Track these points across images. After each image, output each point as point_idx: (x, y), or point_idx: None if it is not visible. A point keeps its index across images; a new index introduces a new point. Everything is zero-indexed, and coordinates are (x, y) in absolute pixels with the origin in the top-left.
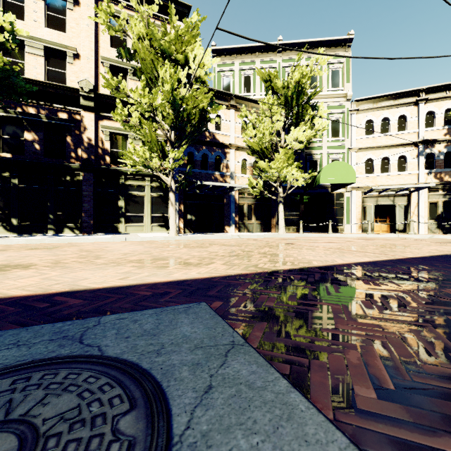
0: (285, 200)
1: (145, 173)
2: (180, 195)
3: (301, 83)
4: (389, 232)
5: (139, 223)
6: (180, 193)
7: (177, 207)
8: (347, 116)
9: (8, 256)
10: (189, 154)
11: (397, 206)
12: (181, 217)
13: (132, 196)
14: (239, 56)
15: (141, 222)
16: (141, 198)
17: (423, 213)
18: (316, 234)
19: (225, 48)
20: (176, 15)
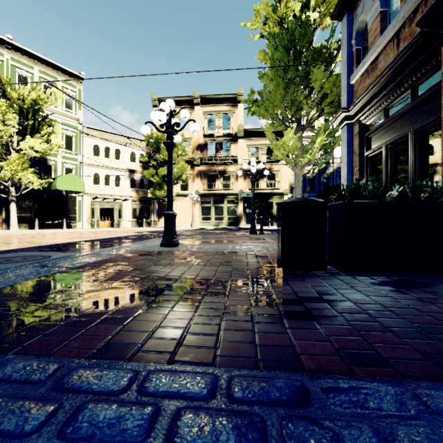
0: (16, 198)
1: None
2: None
3: (38, 103)
4: (110, 227)
5: None
6: None
7: None
8: (80, 136)
9: None
10: None
11: (115, 209)
12: None
13: None
14: None
15: None
16: None
17: (129, 214)
18: (52, 230)
19: None
20: None
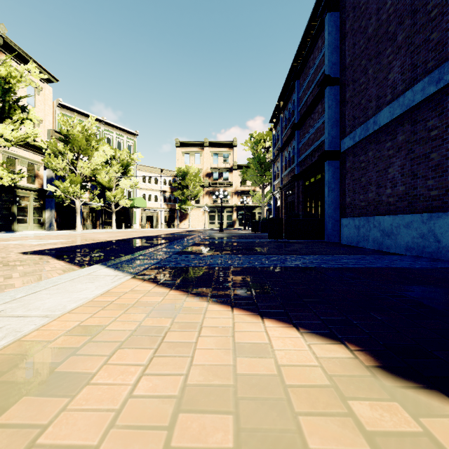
0: (106, 210)
1: (33, 189)
2: (55, 205)
3: (129, 160)
4: (150, 228)
5: (24, 223)
6: (55, 204)
7: (54, 213)
8: (135, 171)
9: (105, 235)
10: (58, 178)
11: (154, 216)
12: (55, 220)
13: (20, 204)
14: (77, 114)
15: (26, 223)
16: (27, 206)
17: (163, 220)
18: (130, 229)
19: (69, 107)
20: (48, 80)
